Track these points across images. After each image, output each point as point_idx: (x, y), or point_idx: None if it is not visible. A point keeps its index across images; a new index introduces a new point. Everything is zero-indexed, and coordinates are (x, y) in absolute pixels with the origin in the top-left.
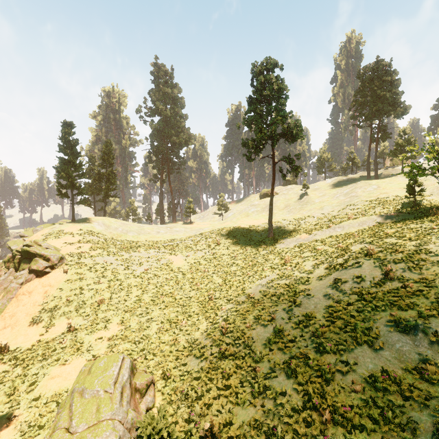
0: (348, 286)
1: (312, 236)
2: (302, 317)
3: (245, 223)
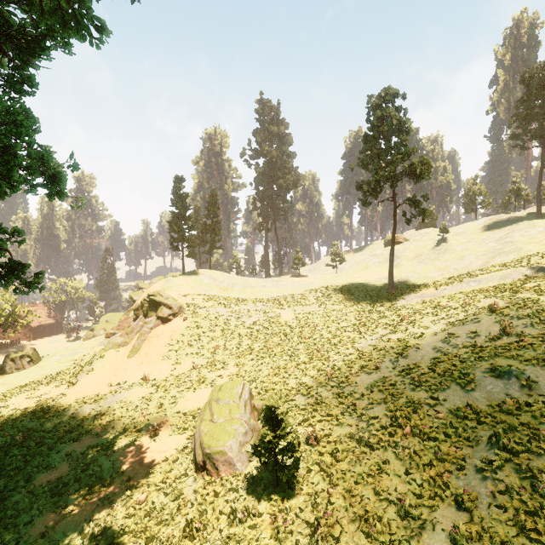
0: (461, 340)
1: (440, 292)
2: (406, 367)
3: (363, 276)
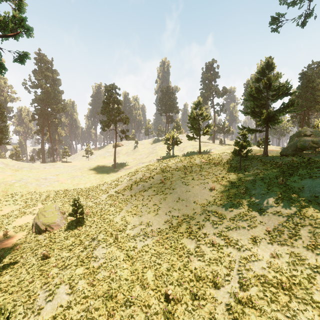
0: (133, 180)
1: (131, 167)
2: (117, 190)
3: (103, 162)
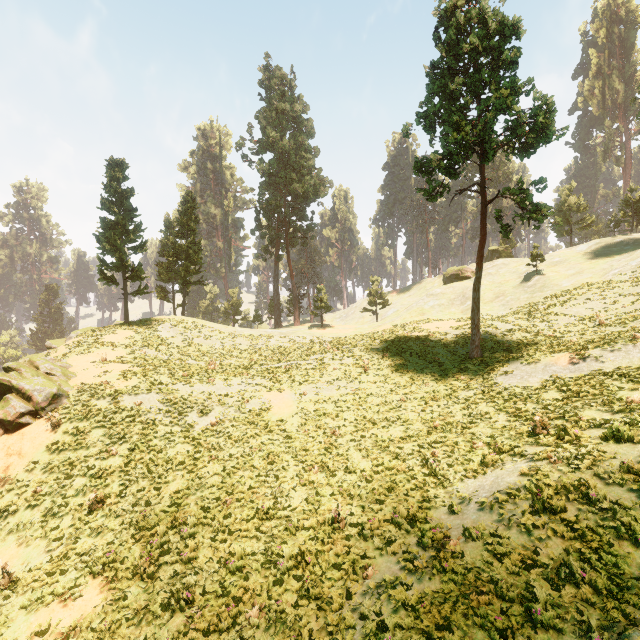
0: None
1: (589, 362)
2: None
3: (419, 327)
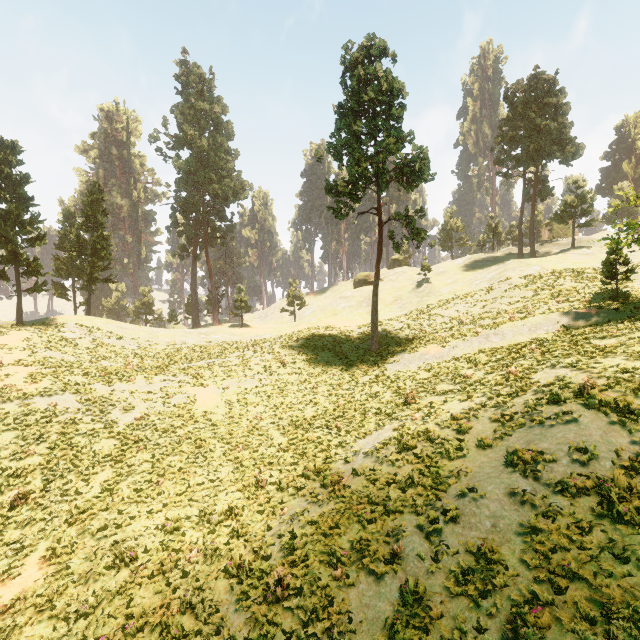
0: (562, 471)
1: (448, 351)
2: (467, 557)
3: (332, 326)
